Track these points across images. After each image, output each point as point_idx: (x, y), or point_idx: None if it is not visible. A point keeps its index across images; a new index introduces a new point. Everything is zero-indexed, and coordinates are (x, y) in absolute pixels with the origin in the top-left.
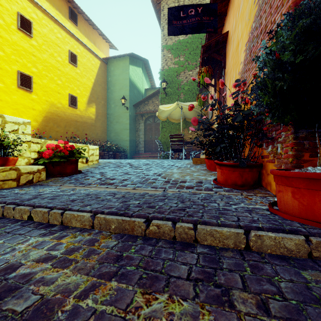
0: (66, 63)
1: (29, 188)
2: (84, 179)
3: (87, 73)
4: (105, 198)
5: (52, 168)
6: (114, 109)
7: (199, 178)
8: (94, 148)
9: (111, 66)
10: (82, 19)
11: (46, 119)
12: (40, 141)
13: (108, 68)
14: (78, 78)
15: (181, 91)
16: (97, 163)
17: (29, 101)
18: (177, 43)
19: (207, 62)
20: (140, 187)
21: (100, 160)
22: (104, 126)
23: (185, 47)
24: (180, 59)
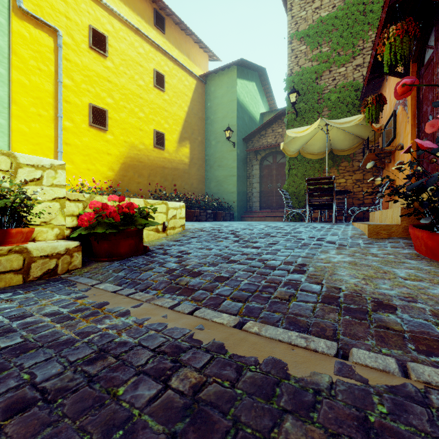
0: (151, 87)
1: (29, 294)
2: (142, 269)
3: (177, 100)
4: (124, 408)
5: (96, 244)
6: (215, 147)
7: (433, 295)
8: (177, 206)
9: (211, 86)
10: (171, 23)
11: (125, 167)
12: (83, 196)
13: (206, 90)
14: (167, 107)
15: (324, 104)
16: (181, 231)
17: (103, 143)
18: (317, 24)
19: (396, 20)
20: (255, 317)
21: (188, 226)
22: (201, 173)
23: (331, 27)
24: (322, 50)
